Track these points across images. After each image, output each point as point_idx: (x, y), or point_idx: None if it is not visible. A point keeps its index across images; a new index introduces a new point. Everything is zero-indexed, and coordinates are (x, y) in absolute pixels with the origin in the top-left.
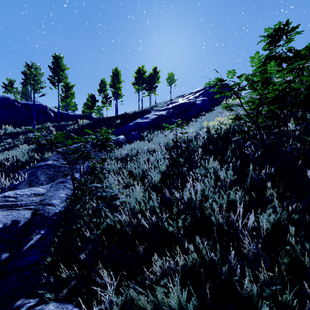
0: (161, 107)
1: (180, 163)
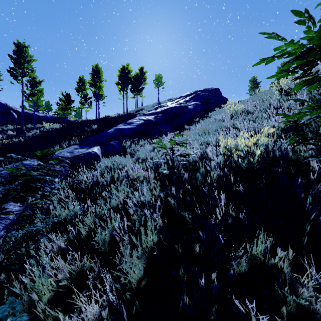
0: (148, 111)
1: (185, 218)
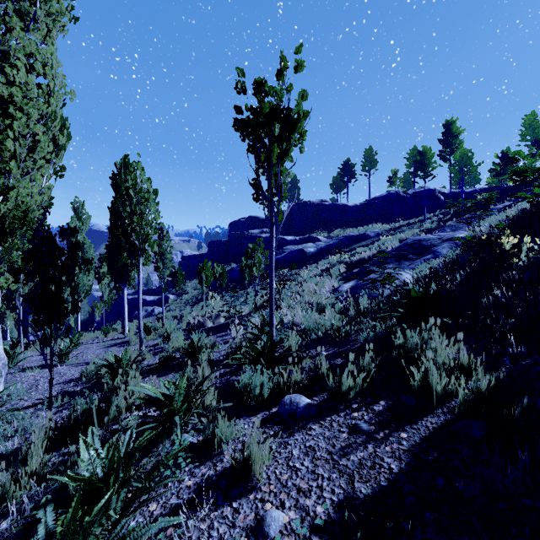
0: None
1: None
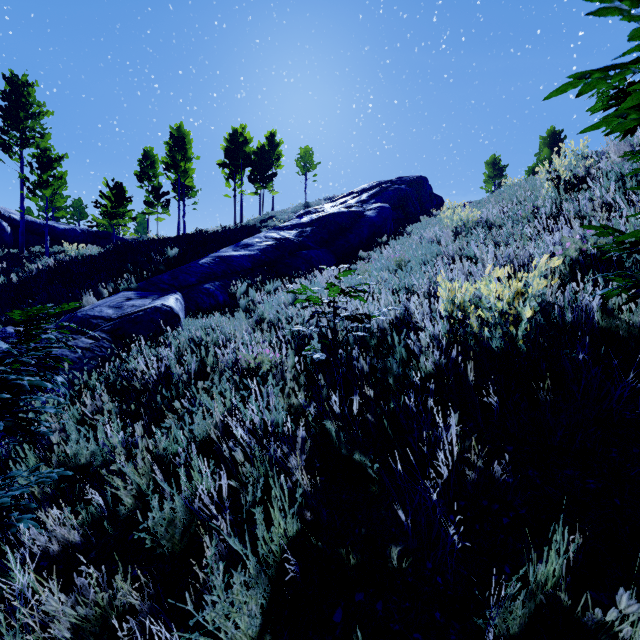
0: (284, 220)
1: (363, 468)
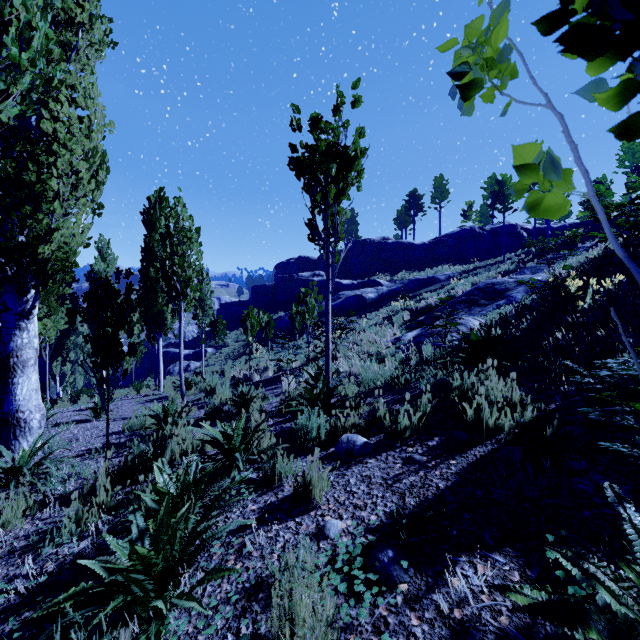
0: None
1: None
